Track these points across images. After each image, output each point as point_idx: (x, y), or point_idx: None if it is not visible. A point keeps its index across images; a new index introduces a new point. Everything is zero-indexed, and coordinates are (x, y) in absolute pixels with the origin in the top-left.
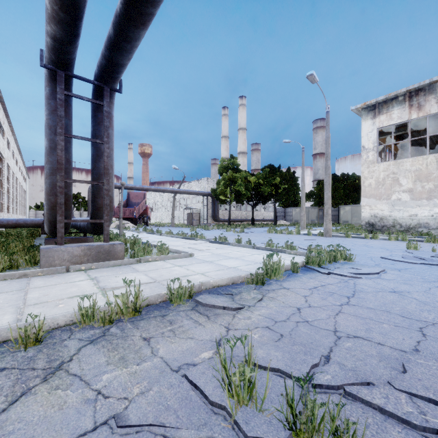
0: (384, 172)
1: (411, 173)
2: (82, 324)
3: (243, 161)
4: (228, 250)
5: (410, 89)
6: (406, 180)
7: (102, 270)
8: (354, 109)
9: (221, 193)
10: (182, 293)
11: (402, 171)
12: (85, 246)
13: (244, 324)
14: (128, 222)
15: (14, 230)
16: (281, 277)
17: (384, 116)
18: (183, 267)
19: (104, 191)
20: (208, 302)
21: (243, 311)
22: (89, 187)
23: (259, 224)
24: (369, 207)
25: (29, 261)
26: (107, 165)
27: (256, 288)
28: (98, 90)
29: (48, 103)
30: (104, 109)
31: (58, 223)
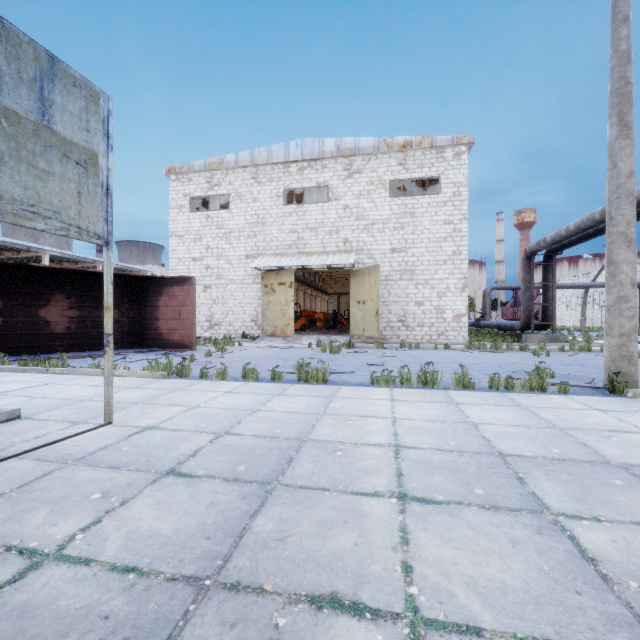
0: None
1: None
2: (571, 351)
3: None
4: None
5: None
6: None
7: (555, 346)
8: None
9: None
10: None
11: None
12: (545, 335)
13: None
14: None
15: None
16: None
17: None
18: None
19: (552, 308)
20: None
21: None
22: (485, 291)
23: None
24: None
25: (512, 341)
26: (554, 294)
27: None
28: (548, 256)
29: (524, 269)
30: (552, 266)
31: (531, 324)
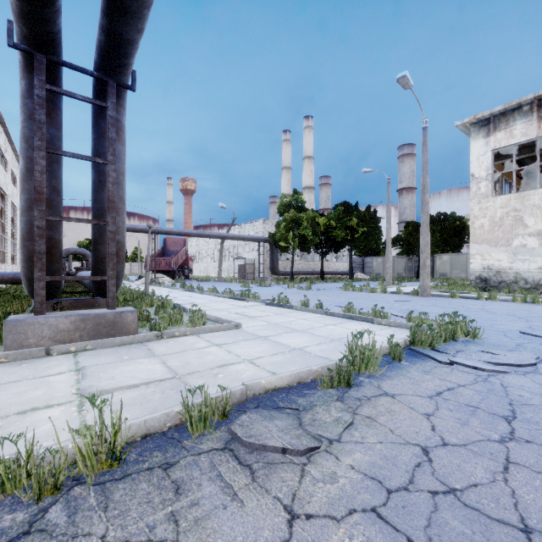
0: (503, 209)
1: (541, 210)
2: None
3: (309, 198)
4: (290, 317)
5: (539, 94)
6: (533, 219)
7: (102, 353)
8: (460, 125)
9: (281, 238)
10: (207, 415)
11: (528, 207)
12: (77, 316)
13: (325, 497)
14: (163, 275)
15: (17, 286)
16: (376, 370)
17: (503, 132)
18: (223, 347)
19: (108, 235)
20: (253, 438)
21: (319, 457)
22: None
23: (329, 278)
24: (480, 256)
25: None
26: (112, 195)
27: (338, 394)
28: (100, 86)
29: (24, 104)
30: (108, 114)
31: (36, 281)
